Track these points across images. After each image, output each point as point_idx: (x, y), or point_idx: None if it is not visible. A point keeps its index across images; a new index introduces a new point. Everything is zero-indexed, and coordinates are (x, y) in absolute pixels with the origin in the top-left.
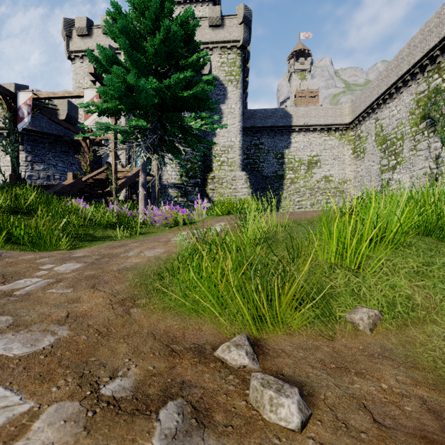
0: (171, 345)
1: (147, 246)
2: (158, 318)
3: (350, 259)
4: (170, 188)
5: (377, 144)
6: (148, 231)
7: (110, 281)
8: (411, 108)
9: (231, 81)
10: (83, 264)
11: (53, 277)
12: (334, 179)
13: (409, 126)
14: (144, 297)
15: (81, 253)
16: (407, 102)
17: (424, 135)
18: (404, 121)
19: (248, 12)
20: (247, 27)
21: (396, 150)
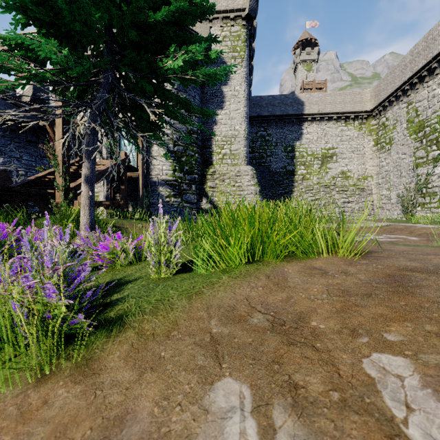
0: None
1: None
2: None
3: None
4: (160, 185)
5: (410, 133)
6: None
7: None
8: None
9: (234, 58)
10: None
11: None
12: (353, 174)
13: None
14: None
15: None
16: None
17: None
18: None
19: None
20: None
21: (439, 138)
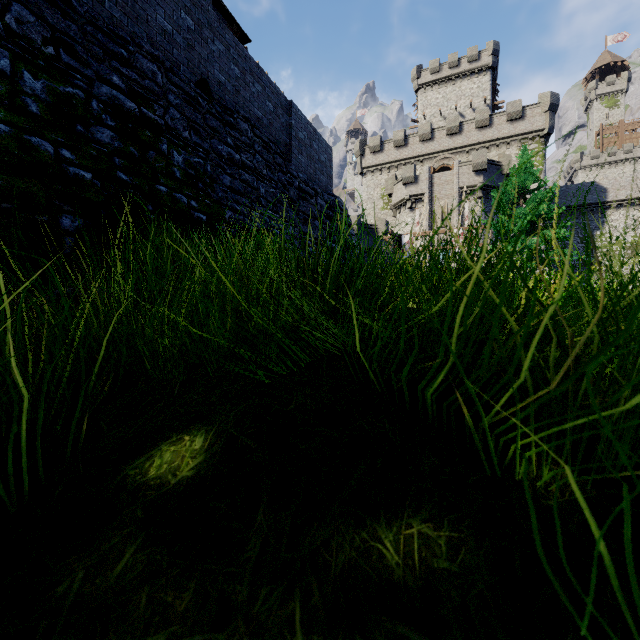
0: None
1: None
2: None
3: None
4: None
5: None
6: None
7: None
8: None
9: None
10: None
11: None
12: None
13: None
14: None
15: None
16: None
17: None
18: None
19: (555, 97)
20: (553, 113)
21: None
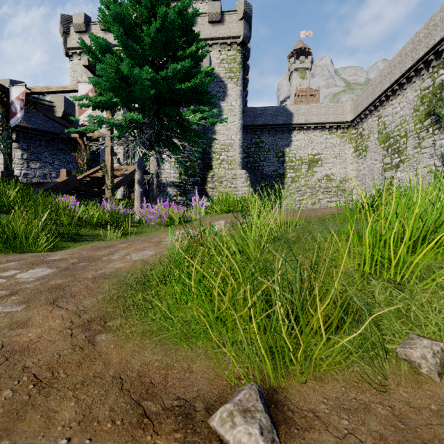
0: (144, 401)
1: (136, 247)
2: (133, 348)
3: (387, 266)
4: (168, 186)
5: (380, 142)
6: (142, 230)
7: (79, 294)
8: (416, 105)
9: (231, 77)
10: (54, 270)
11: (9, 287)
12: (336, 177)
13: (413, 124)
14: (119, 316)
15: (59, 255)
16: (410, 99)
17: (429, 133)
18: (408, 118)
19: (248, 7)
20: (247, 23)
21: (400, 148)
